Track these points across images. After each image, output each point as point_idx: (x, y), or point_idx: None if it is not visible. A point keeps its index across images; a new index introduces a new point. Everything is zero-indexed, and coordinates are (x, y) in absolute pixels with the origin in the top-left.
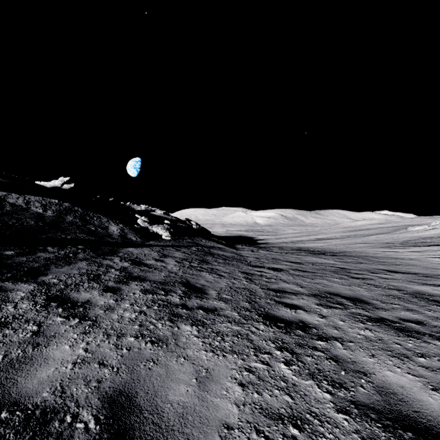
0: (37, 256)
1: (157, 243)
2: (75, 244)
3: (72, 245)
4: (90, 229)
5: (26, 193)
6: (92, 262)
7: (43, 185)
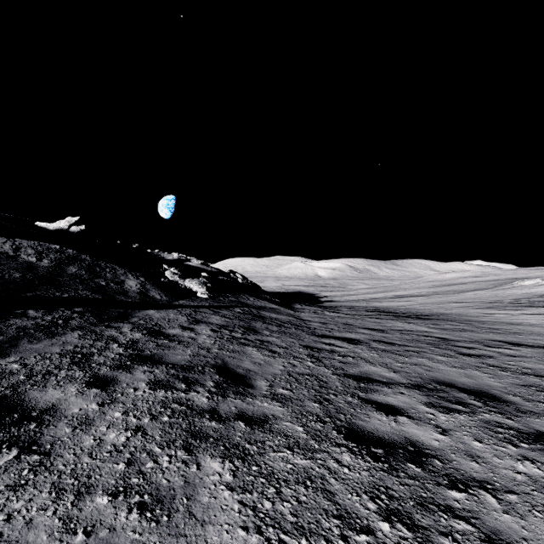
0: (7, 325)
1: (188, 302)
2: (72, 305)
3: (66, 307)
4: (99, 285)
5: (17, 236)
6: (88, 333)
7: (45, 227)
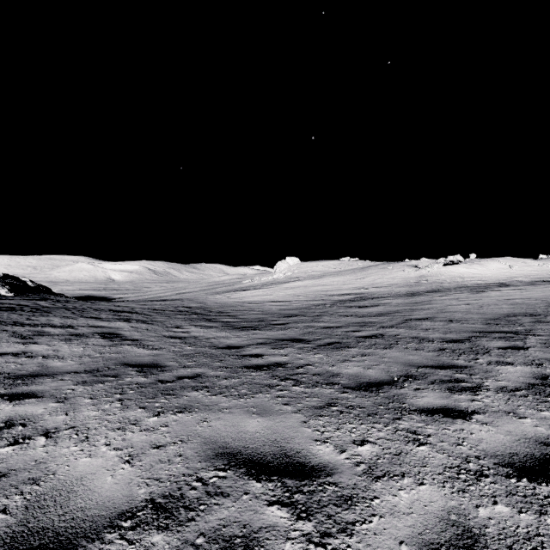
0: None
1: (4, 298)
2: None
3: None
4: None
5: None
6: None
7: None
